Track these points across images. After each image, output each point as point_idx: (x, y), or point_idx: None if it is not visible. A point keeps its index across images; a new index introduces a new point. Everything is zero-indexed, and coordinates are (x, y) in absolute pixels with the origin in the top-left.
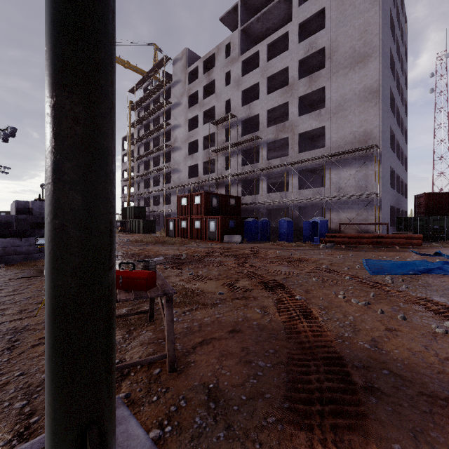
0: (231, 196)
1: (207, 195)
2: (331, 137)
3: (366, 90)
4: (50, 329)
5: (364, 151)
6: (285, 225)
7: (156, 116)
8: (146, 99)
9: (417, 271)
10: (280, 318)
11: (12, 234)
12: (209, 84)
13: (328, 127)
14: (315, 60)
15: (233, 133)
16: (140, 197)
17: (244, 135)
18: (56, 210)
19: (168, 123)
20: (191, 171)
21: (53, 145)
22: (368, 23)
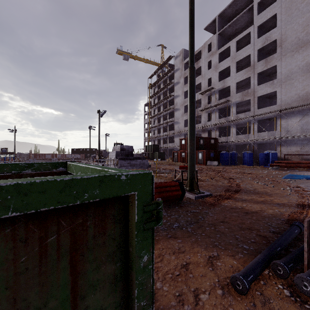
0: (211, 138)
1: (197, 138)
2: (281, 97)
3: (308, 65)
4: (190, 167)
5: (306, 106)
6: (247, 155)
7: (164, 91)
8: (158, 81)
9: (309, 178)
10: (227, 184)
11: (121, 159)
12: (197, 69)
13: (279, 91)
14: (270, 46)
15: (213, 98)
16: (155, 139)
17: (220, 99)
18: (190, 153)
19: (171, 95)
20: (185, 122)
21: (190, 146)
22: (309, 20)
